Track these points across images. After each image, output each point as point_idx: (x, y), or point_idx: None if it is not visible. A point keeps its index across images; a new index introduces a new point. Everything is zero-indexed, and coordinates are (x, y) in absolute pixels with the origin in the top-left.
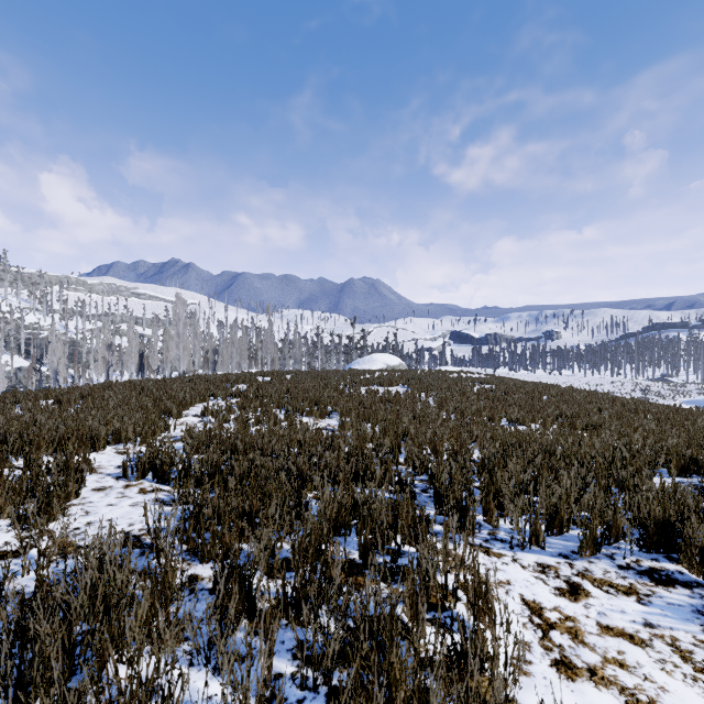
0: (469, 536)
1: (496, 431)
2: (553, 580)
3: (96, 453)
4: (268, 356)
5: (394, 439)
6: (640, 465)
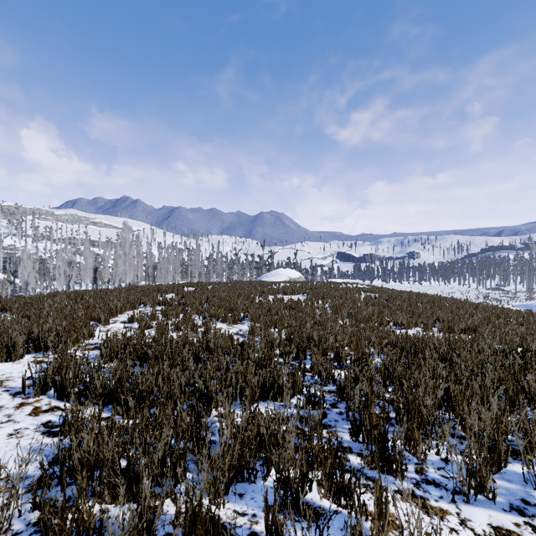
0: (396, 477)
1: (389, 336)
2: None
3: (12, 363)
4: (196, 271)
5: (299, 345)
6: None
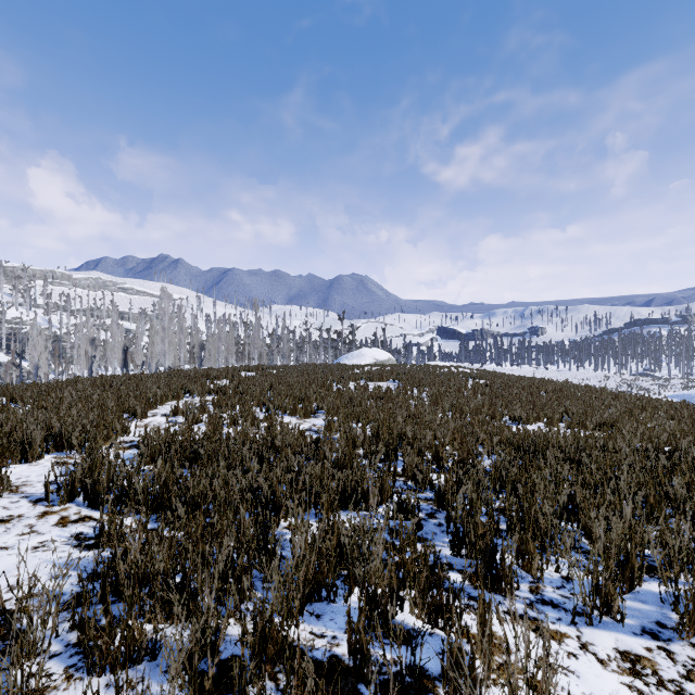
0: (505, 597)
1: (503, 433)
2: (659, 692)
3: (28, 464)
4: (256, 351)
5: (389, 444)
6: (691, 478)
